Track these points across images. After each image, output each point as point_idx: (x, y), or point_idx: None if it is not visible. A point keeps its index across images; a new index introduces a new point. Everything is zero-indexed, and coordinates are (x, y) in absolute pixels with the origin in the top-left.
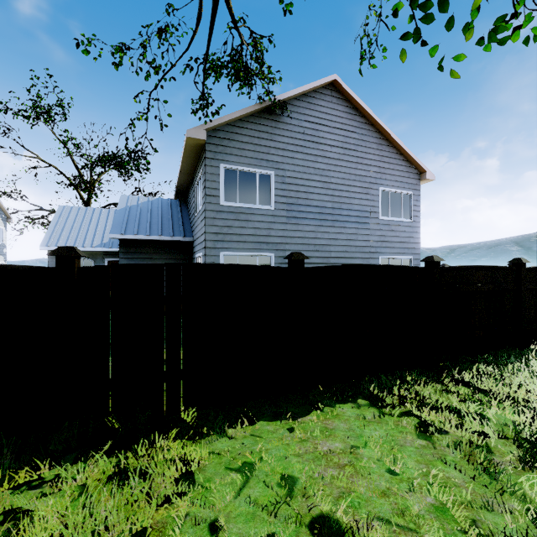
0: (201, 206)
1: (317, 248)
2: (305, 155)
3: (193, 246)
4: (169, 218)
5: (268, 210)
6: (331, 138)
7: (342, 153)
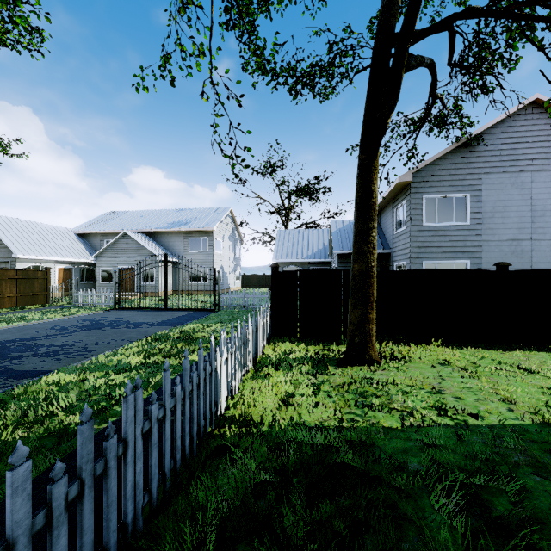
0: (405, 228)
1: (515, 255)
2: (502, 174)
3: (391, 256)
4: None
5: (464, 225)
6: (531, 152)
7: (546, 164)
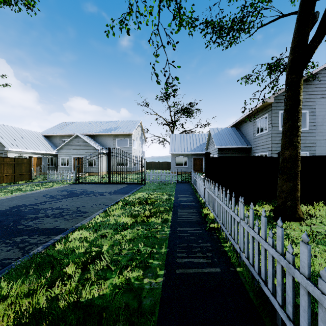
0: (267, 131)
1: None
2: None
3: (252, 149)
4: (236, 137)
5: (305, 130)
6: None
7: None
